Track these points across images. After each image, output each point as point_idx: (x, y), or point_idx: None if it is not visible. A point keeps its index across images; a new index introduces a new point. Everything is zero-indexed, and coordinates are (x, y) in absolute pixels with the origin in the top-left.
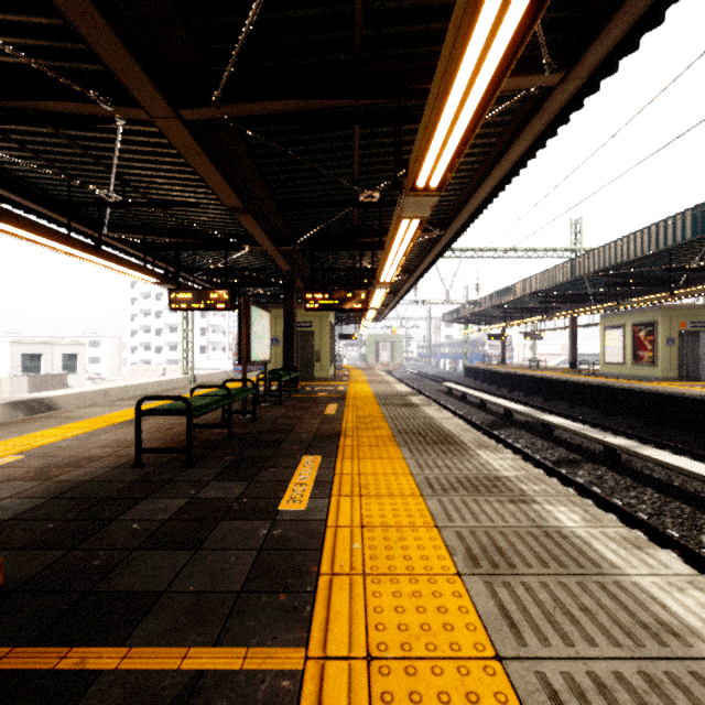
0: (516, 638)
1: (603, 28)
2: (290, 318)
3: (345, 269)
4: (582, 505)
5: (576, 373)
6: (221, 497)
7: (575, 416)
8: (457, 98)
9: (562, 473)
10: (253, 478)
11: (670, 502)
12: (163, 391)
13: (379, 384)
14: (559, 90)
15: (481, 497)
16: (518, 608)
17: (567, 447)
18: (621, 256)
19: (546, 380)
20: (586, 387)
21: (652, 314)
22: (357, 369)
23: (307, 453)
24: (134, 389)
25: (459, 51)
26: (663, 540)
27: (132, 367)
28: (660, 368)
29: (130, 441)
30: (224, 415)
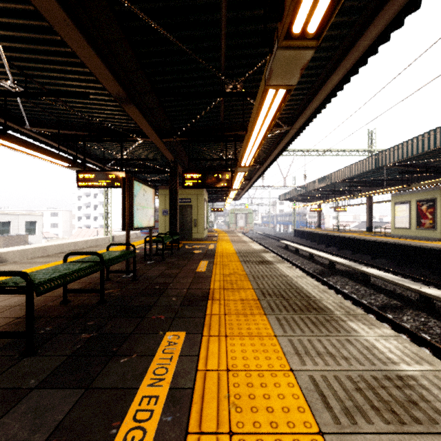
0: None
1: None
2: (174, 195)
3: (214, 159)
4: None
5: (373, 235)
6: (21, 438)
7: (380, 266)
8: None
9: (392, 319)
10: (93, 380)
11: None
12: (79, 249)
13: (239, 243)
14: None
15: (413, 437)
16: None
17: (385, 293)
18: (417, 149)
19: (354, 239)
20: (385, 244)
21: (432, 193)
22: (223, 231)
23: (172, 326)
24: (67, 246)
25: None
26: None
27: (78, 230)
28: (438, 231)
29: (3, 306)
30: (108, 275)
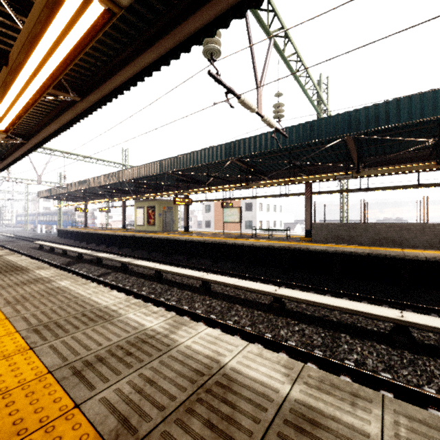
0: (17, 313)
1: (92, 92)
2: None
3: None
4: (75, 278)
5: (125, 231)
6: None
7: (119, 253)
8: (6, 106)
9: (99, 279)
10: None
11: (139, 280)
12: None
13: None
14: (80, 103)
15: (26, 286)
16: (23, 308)
17: (107, 267)
18: (137, 174)
19: (108, 235)
20: (126, 237)
21: (154, 202)
22: None
23: None
24: None
25: (4, 92)
26: (130, 293)
27: None
28: (156, 227)
29: None
30: None
